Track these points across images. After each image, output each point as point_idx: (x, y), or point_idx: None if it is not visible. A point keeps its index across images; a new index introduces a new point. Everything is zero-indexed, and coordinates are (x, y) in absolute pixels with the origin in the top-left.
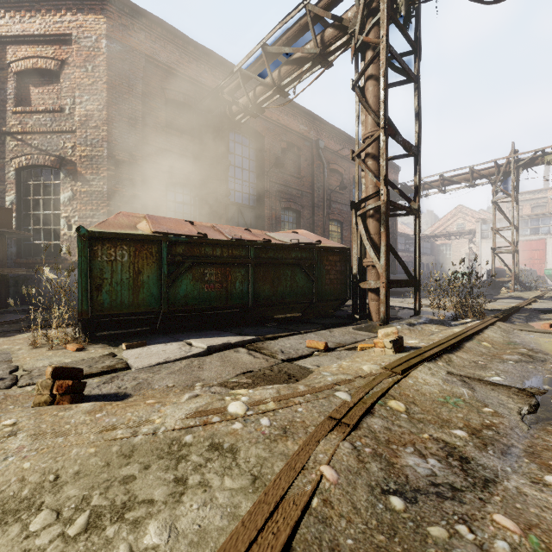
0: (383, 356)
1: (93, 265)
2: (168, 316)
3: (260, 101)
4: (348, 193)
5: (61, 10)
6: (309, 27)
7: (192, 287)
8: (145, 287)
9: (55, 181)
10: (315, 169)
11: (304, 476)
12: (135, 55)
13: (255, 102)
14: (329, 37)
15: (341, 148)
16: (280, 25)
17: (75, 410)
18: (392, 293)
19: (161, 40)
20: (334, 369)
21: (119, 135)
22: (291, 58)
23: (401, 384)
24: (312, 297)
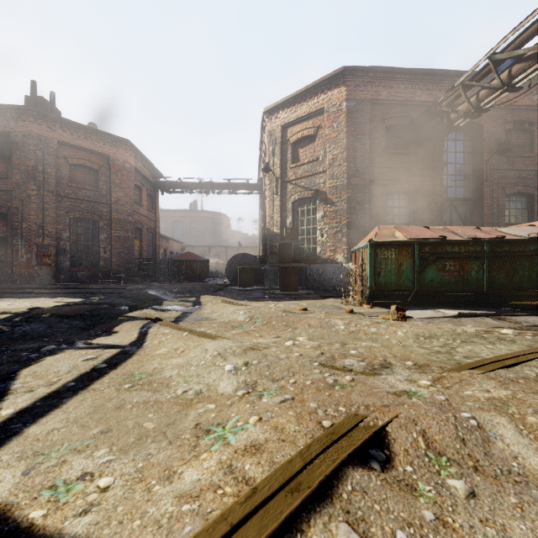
0: None
1: (376, 260)
2: (417, 294)
3: (484, 103)
4: None
5: (318, 94)
6: None
7: (436, 275)
8: (404, 274)
9: (313, 206)
10: None
11: None
12: (364, 103)
13: (477, 105)
14: None
15: None
16: (512, 33)
17: (415, 322)
18: None
19: (383, 82)
20: None
21: (354, 167)
22: (526, 55)
23: None
24: None
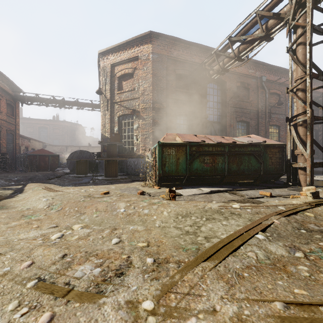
0: (305, 200)
1: (162, 156)
2: (188, 178)
3: (226, 66)
4: (284, 106)
5: (134, 47)
6: (257, 22)
7: (199, 165)
8: (180, 165)
9: (131, 120)
10: (259, 95)
11: (267, 221)
12: (163, 57)
13: (223, 67)
14: (270, 25)
15: (278, 78)
16: (240, 25)
17: (180, 201)
18: (320, 173)
19: (174, 46)
20: (276, 202)
21: (156, 96)
22: (246, 40)
23: (314, 209)
24: (260, 172)
